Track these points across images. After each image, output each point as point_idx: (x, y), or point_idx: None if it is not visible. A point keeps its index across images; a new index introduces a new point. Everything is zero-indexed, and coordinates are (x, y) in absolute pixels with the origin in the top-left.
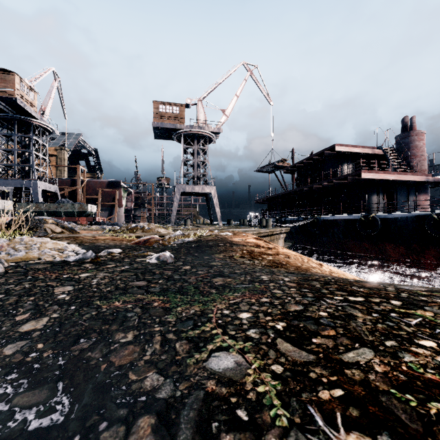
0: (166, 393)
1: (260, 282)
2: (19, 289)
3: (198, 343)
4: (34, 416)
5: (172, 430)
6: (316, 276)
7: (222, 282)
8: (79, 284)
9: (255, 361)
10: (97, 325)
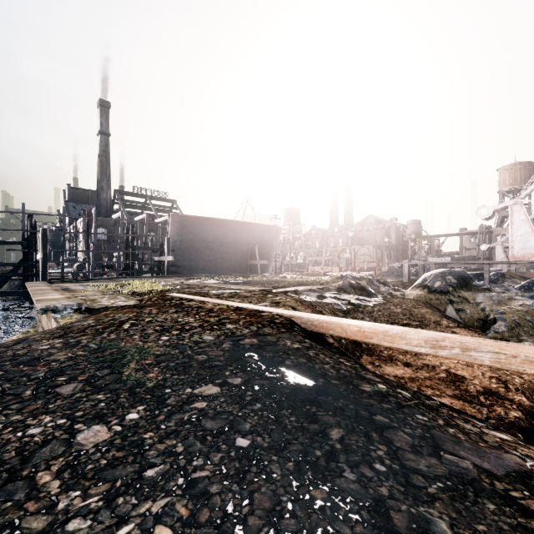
0: (230, 342)
1: (78, 344)
2: (101, 487)
3: (199, 342)
4: (255, 357)
5: (241, 339)
6: (31, 339)
7: (80, 352)
8: (64, 434)
9: (206, 334)
10: (195, 368)
